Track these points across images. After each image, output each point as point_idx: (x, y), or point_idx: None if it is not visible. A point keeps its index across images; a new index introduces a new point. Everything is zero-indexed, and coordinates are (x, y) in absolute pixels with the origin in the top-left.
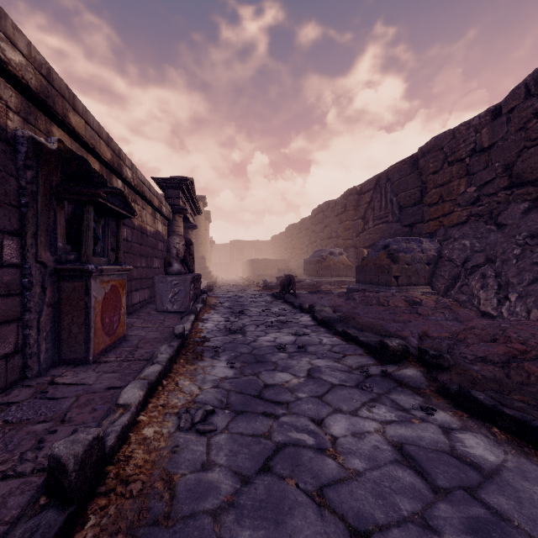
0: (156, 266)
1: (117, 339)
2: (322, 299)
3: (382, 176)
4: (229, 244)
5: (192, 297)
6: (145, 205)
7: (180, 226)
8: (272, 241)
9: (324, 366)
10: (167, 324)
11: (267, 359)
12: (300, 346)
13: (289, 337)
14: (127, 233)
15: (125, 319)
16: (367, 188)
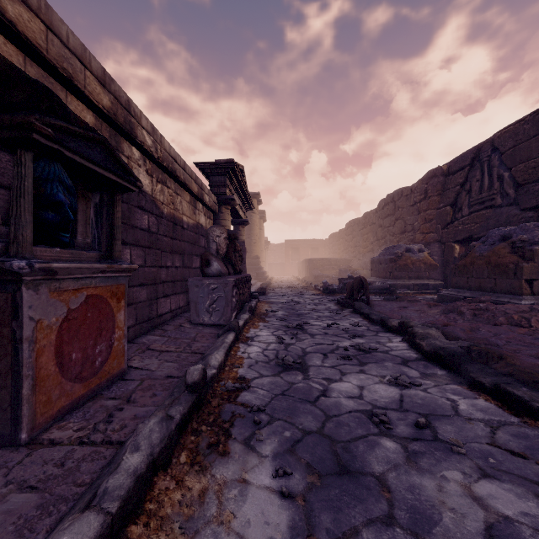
0: (197, 266)
1: (104, 380)
2: (406, 310)
3: (484, 146)
4: (285, 243)
5: (234, 306)
6: (180, 190)
7: (227, 219)
8: (330, 240)
9: (523, 523)
10: (195, 347)
11: (361, 461)
12: (422, 424)
13: (386, 389)
14: (149, 221)
15: (125, 344)
16: (459, 166)
